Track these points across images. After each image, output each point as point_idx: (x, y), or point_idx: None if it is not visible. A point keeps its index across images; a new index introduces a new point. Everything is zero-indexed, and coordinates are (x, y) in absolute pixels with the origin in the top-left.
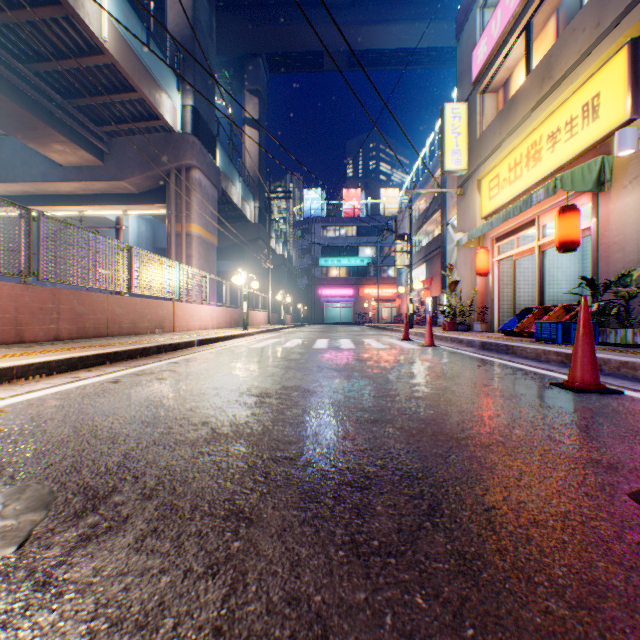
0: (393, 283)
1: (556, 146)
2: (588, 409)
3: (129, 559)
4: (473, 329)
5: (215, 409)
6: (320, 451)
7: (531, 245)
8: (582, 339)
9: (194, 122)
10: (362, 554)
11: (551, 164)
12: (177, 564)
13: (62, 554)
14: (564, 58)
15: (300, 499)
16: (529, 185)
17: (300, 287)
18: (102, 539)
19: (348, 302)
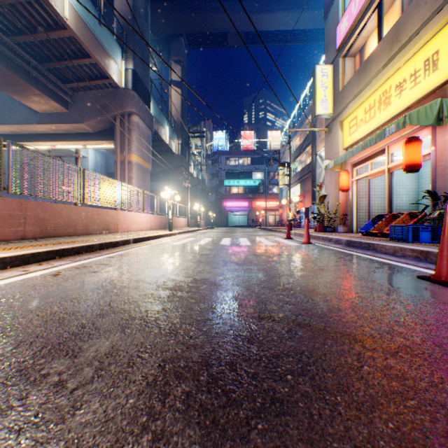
0: (276, 198)
1: (403, 93)
2: None
3: None
4: (337, 230)
5: (131, 304)
6: (225, 359)
7: (382, 168)
8: None
9: (134, 81)
10: None
11: (398, 106)
12: None
13: None
14: (409, 25)
15: None
16: (381, 123)
17: (210, 201)
18: None
19: (244, 211)
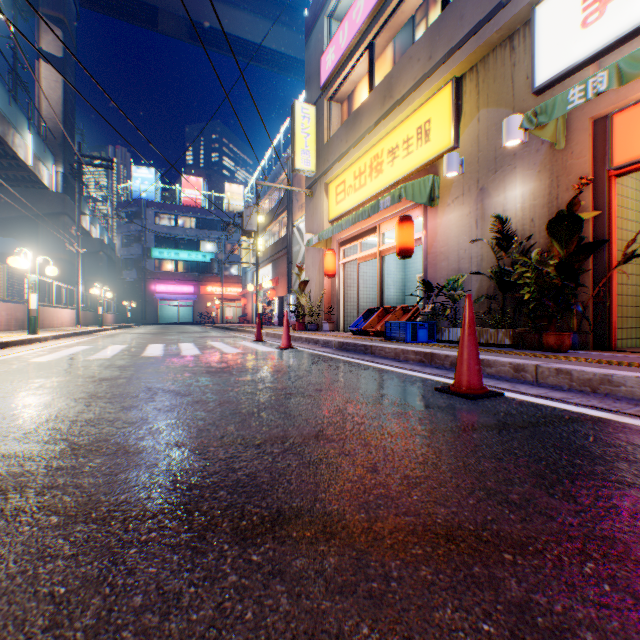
0: (239, 282)
1: (396, 161)
2: (506, 424)
3: None
4: (322, 329)
5: None
6: None
7: (374, 250)
8: (469, 340)
9: None
10: None
11: (392, 177)
12: None
13: None
14: (403, 82)
15: None
16: (373, 194)
17: (127, 281)
18: None
19: (189, 300)
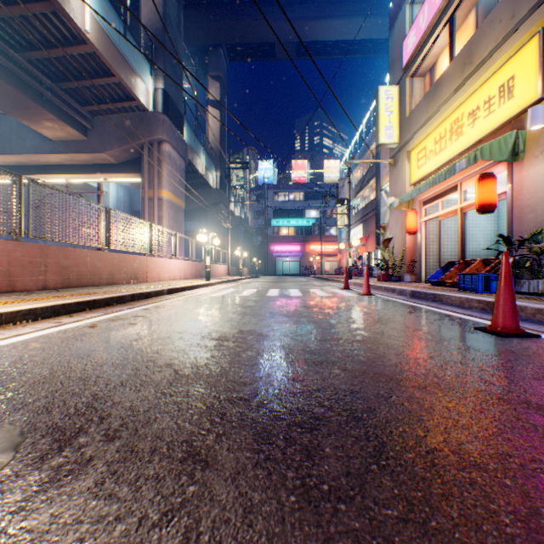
0: (334, 240)
1: (476, 122)
2: (511, 352)
3: (87, 505)
4: (404, 280)
5: (179, 352)
6: (272, 392)
7: (454, 207)
8: (504, 289)
9: (164, 103)
10: (313, 499)
11: (471, 137)
12: (133, 510)
13: (22, 499)
14: (483, 46)
15: (253, 440)
16: (452, 156)
17: (255, 244)
18: (63, 483)
19: (296, 257)
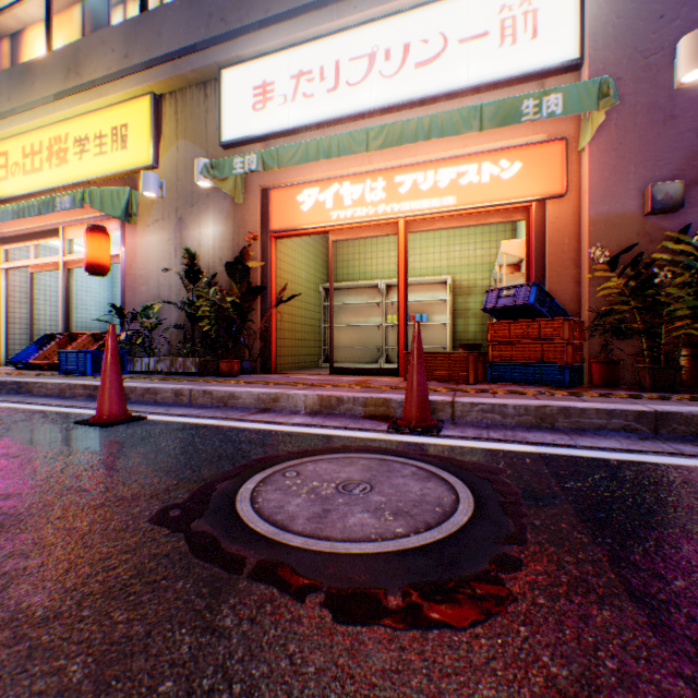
0: None
1: (88, 156)
2: (118, 442)
3: None
4: None
5: None
6: None
7: (58, 259)
8: (113, 369)
9: None
10: None
11: (82, 173)
12: None
13: None
14: (96, 64)
15: None
16: (55, 186)
17: None
18: None
19: None
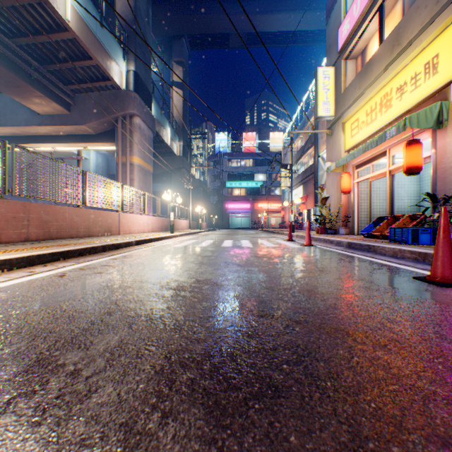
0: (279, 199)
1: (403, 95)
2: None
3: None
4: (339, 232)
5: (136, 302)
6: (226, 351)
7: (383, 170)
8: (443, 242)
9: (135, 82)
10: None
11: (399, 109)
12: None
13: None
14: (410, 29)
15: (204, 423)
16: (382, 125)
17: (212, 202)
18: None
19: (246, 213)
